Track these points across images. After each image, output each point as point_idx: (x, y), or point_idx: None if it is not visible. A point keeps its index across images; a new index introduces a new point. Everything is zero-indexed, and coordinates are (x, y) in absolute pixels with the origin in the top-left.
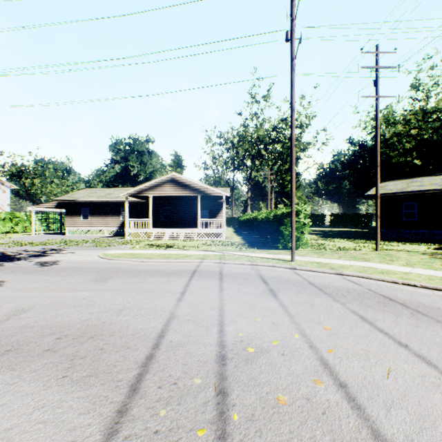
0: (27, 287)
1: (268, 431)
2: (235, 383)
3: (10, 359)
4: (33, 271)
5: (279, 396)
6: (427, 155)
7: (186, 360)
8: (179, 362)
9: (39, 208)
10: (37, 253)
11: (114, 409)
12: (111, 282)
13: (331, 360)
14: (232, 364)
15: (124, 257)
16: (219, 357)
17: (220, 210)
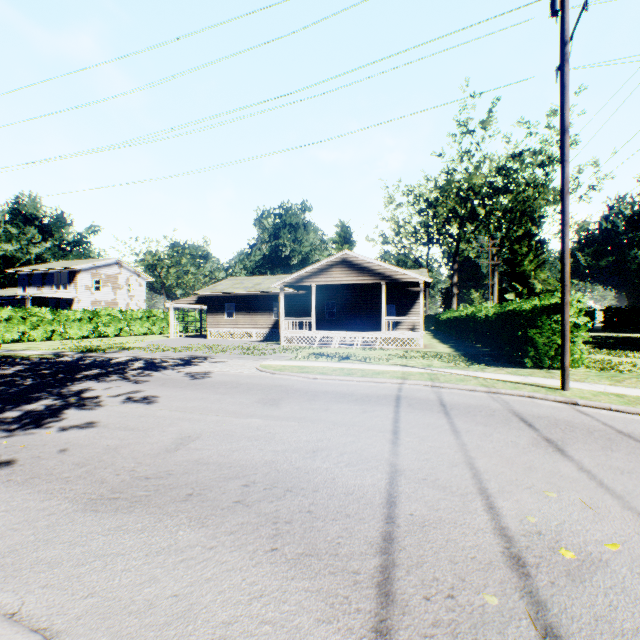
0: (185, 406)
1: None
2: (569, 620)
3: (195, 508)
4: (185, 384)
5: None
6: None
7: (451, 555)
8: (442, 557)
9: (178, 305)
10: (183, 362)
11: (367, 625)
12: (284, 406)
13: None
14: (543, 578)
15: (289, 371)
16: (511, 558)
17: (413, 305)
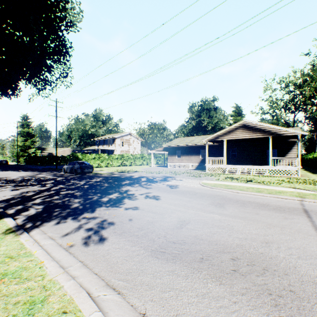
0: (174, 203)
1: None
2: None
3: (209, 269)
4: (169, 191)
5: None
6: None
7: None
8: None
9: (154, 151)
10: (163, 179)
11: None
12: (228, 208)
13: None
14: None
15: (219, 187)
16: None
17: (290, 149)
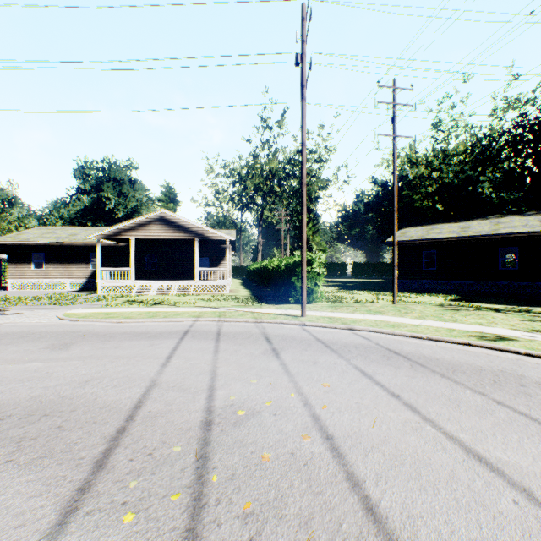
0: None
1: (248, 487)
2: (219, 447)
3: None
4: None
5: (264, 454)
6: (449, 200)
7: (165, 430)
8: (158, 433)
9: None
10: None
11: (74, 488)
12: (75, 348)
13: (323, 416)
14: (218, 429)
15: (94, 317)
16: (205, 423)
17: (224, 258)
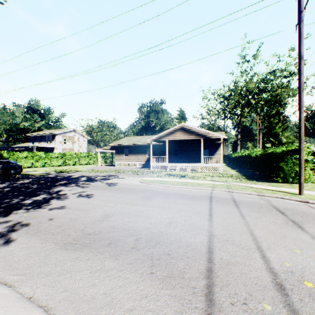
0: (106, 199)
1: None
2: None
3: (112, 250)
4: (106, 188)
5: None
6: None
7: (243, 281)
8: (239, 282)
9: (101, 150)
10: (104, 177)
11: None
12: (153, 200)
13: None
14: (295, 297)
15: (155, 182)
16: (277, 285)
17: (217, 150)
